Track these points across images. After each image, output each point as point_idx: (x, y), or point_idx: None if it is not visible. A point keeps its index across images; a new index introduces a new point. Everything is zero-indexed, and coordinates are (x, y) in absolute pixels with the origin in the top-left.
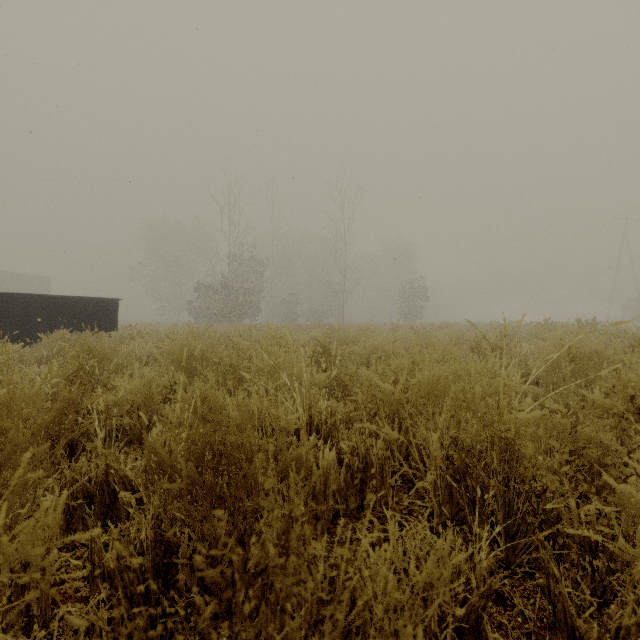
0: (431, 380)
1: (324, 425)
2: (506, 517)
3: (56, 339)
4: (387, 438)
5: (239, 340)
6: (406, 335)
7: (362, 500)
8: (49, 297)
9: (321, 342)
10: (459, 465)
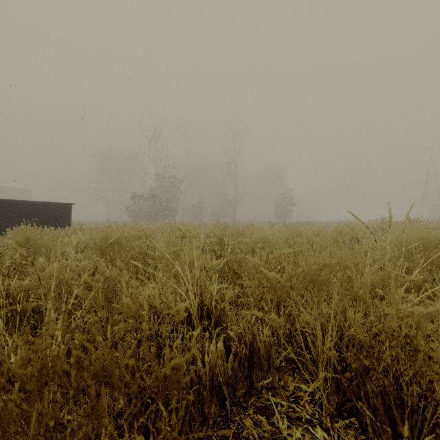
0: (316, 269)
1: (214, 309)
2: (409, 425)
3: (17, 232)
4: (273, 325)
5: (131, 231)
6: (281, 229)
7: (249, 384)
8: (19, 202)
9: (217, 234)
10: (357, 367)
